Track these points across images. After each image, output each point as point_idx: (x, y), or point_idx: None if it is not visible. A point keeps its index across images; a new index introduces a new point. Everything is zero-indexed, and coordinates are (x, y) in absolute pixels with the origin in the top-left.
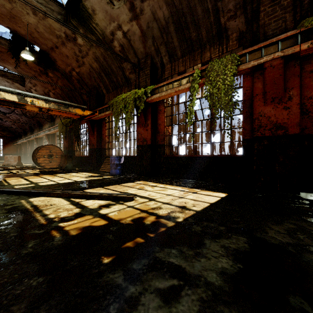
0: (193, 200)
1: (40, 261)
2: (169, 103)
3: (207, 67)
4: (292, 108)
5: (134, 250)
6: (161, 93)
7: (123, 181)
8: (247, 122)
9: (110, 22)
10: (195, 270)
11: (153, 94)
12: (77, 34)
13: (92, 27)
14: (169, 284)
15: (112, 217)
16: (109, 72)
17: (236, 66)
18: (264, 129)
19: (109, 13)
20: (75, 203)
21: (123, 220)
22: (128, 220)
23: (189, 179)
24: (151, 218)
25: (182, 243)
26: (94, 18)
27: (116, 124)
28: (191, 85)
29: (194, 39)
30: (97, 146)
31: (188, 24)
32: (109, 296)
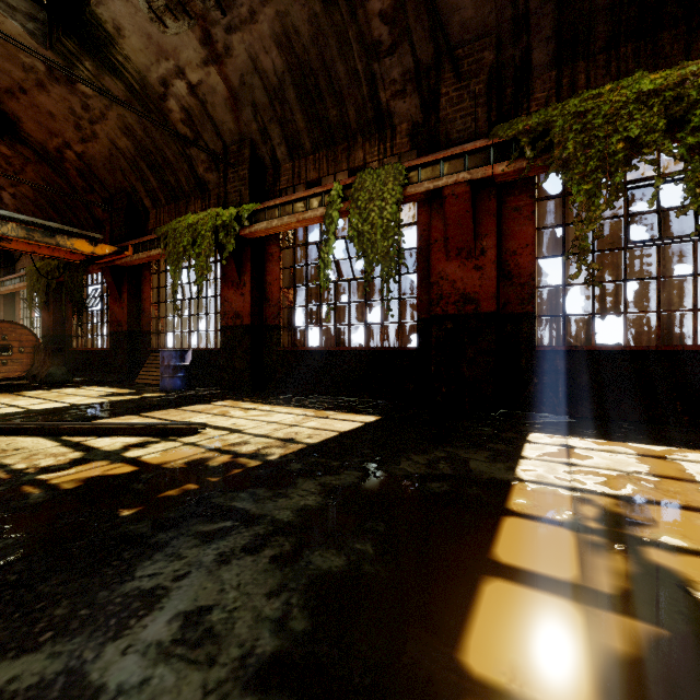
0: (313, 428)
1: (5, 523)
2: (290, 241)
3: (354, 182)
4: (486, 268)
5: (177, 499)
6: (270, 221)
7: (188, 402)
8: (424, 287)
9: (159, 59)
10: (264, 510)
11: (255, 222)
12: (78, 70)
13: (116, 61)
14: (219, 526)
15: (149, 461)
16: (158, 161)
17: (402, 188)
18: (446, 302)
19: (156, 40)
20: (71, 444)
21: (169, 464)
22: (178, 464)
23: (327, 394)
24: (223, 458)
25: (260, 485)
26: (119, 44)
27: (175, 279)
28: (327, 213)
29: (335, 122)
30: (129, 328)
31: (322, 92)
32: (125, 545)
